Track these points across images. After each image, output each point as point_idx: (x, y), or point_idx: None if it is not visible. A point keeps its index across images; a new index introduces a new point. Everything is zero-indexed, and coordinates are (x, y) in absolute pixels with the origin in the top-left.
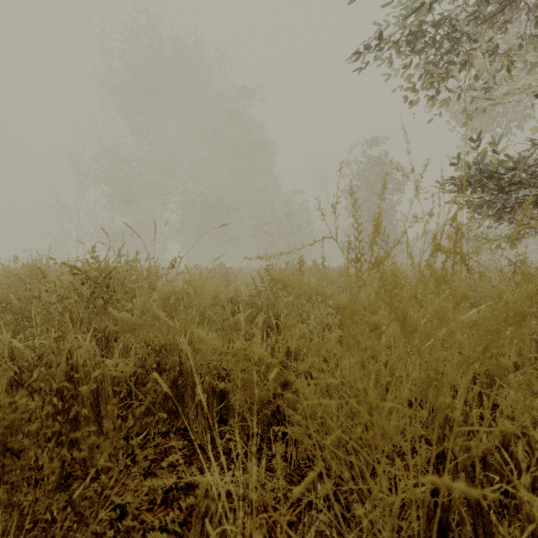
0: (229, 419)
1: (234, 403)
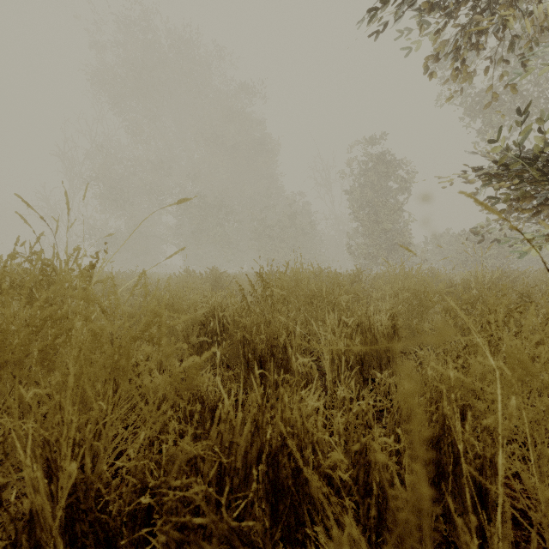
0: None
1: None
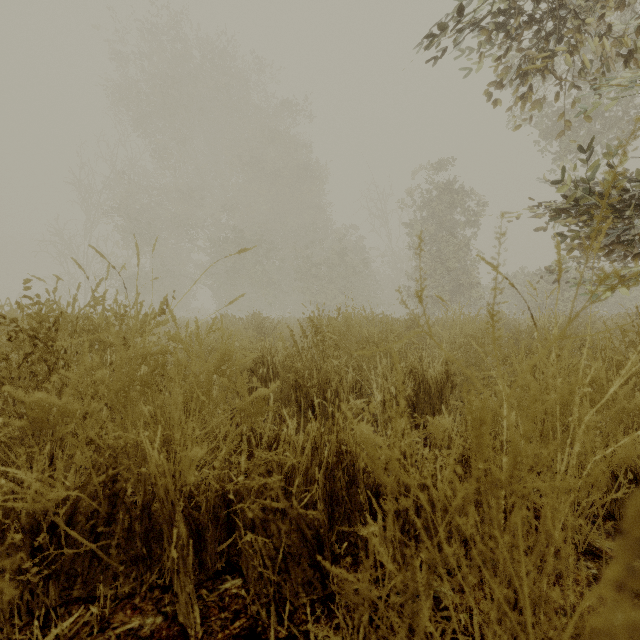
0: (240, 564)
1: (246, 547)
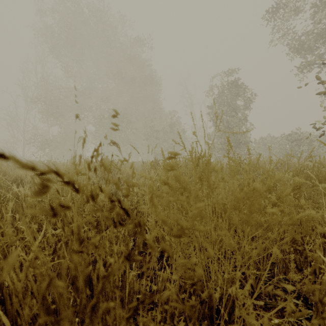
0: None
1: None
